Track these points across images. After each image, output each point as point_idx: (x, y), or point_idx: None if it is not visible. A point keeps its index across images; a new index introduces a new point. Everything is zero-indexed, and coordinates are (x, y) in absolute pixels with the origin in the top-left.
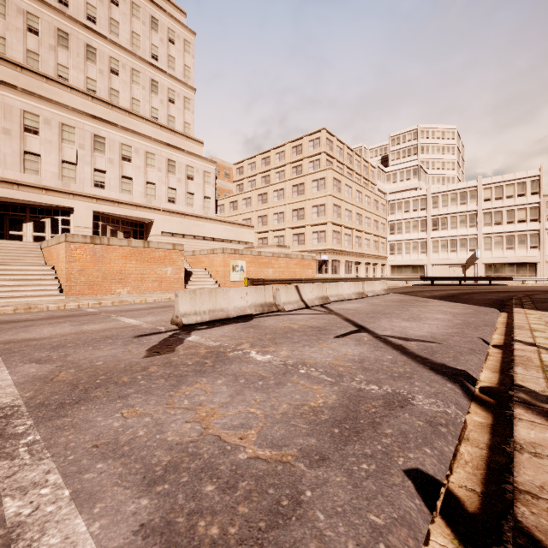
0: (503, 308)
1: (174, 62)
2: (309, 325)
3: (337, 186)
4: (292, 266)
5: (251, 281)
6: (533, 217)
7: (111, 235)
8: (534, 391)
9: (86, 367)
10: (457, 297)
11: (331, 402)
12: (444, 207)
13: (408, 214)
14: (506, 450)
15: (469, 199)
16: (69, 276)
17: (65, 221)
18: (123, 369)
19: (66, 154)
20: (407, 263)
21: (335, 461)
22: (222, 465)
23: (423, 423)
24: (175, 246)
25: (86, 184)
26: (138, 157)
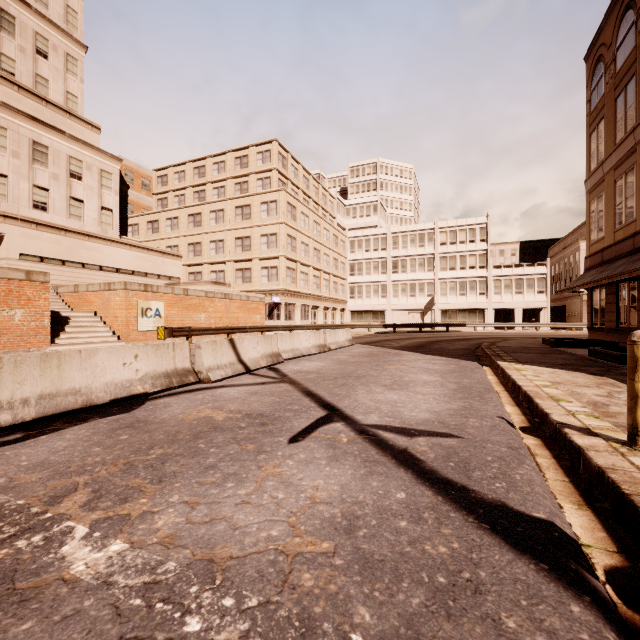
0: (480, 361)
1: None
2: (246, 412)
3: (292, 212)
4: (234, 310)
5: (169, 331)
6: (481, 263)
7: None
8: None
9: None
10: (428, 347)
11: None
12: (404, 249)
13: (368, 254)
14: None
15: (427, 242)
16: None
17: None
18: None
19: None
20: (367, 308)
21: None
22: None
23: None
24: (32, 274)
25: None
26: None
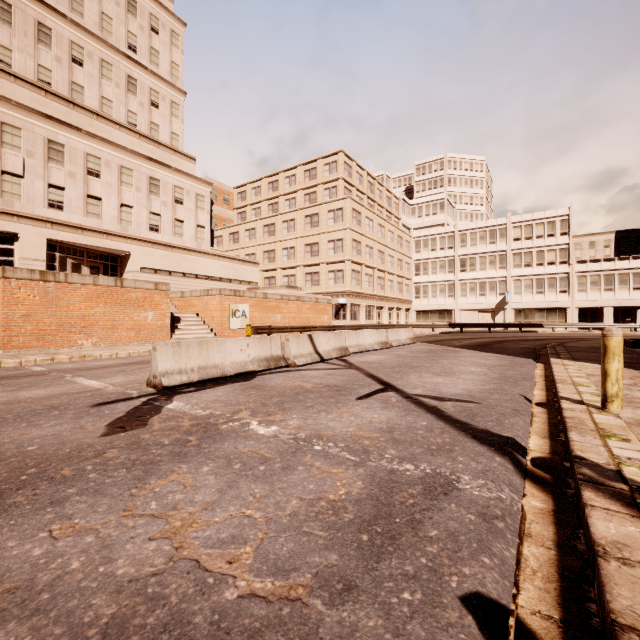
0: (538, 358)
1: (158, 56)
2: (325, 384)
3: (357, 218)
4: (304, 311)
5: (255, 329)
6: (562, 259)
7: (73, 271)
8: (598, 465)
9: (10, 455)
10: (489, 346)
11: (356, 491)
12: (473, 246)
13: (434, 253)
14: (578, 548)
15: (499, 238)
16: (9, 323)
17: (6, 251)
18: (67, 456)
19: (8, 163)
20: (433, 308)
21: (365, 590)
22: (197, 614)
23: (475, 517)
24: (158, 285)
25: (37, 203)
26: (109, 172)
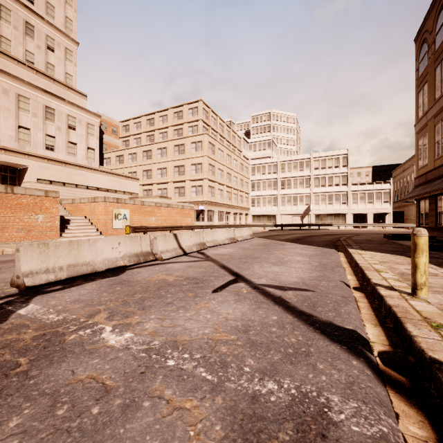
0: (337, 248)
1: (53, 10)
2: (186, 276)
3: (212, 149)
4: (173, 215)
5: (133, 228)
6: (343, 182)
7: None
8: None
9: None
10: (303, 240)
11: None
12: (289, 172)
13: (264, 176)
14: None
15: (305, 167)
16: None
17: None
18: None
19: None
20: (264, 213)
21: None
22: None
23: None
24: (48, 192)
25: None
26: (7, 98)
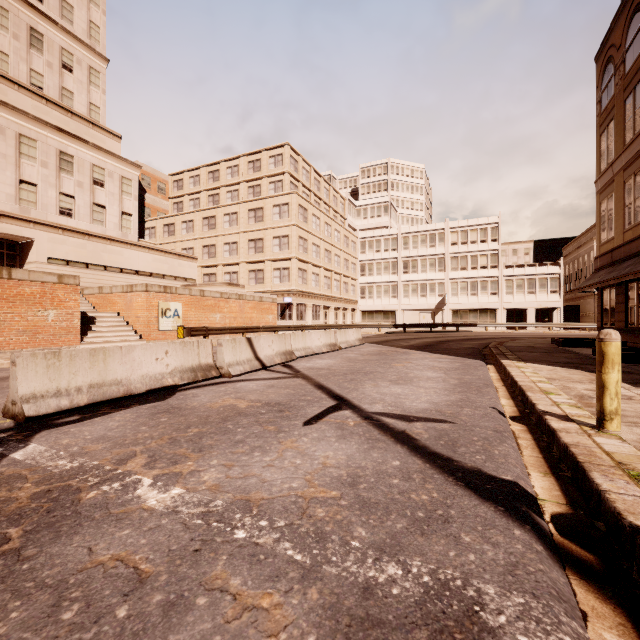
0: (485, 359)
1: (71, 11)
2: (265, 401)
3: (303, 215)
4: (247, 311)
5: (188, 330)
6: (493, 263)
7: None
8: None
9: None
10: (436, 347)
11: None
12: (415, 249)
13: (379, 254)
14: None
15: (438, 242)
16: None
17: None
18: None
19: None
20: (378, 308)
21: None
22: None
23: None
24: (63, 278)
25: None
26: (3, 139)
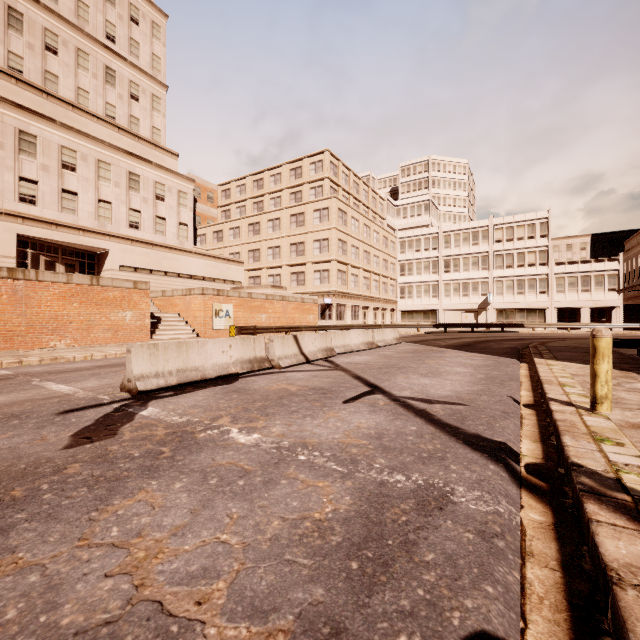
0: (521, 358)
1: (138, 47)
2: (311, 386)
3: (343, 218)
4: (290, 311)
5: (239, 329)
6: (542, 260)
7: (46, 269)
8: (597, 472)
9: None
10: (473, 346)
11: (344, 508)
12: (457, 247)
13: (419, 254)
14: (584, 569)
15: (481, 240)
16: None
17: None
18: (21, 473)
19: None
20: (418, 308)
21: (356, 634)
22: None
23: (473, 536)
24: (137, 284)
25: (7, 197)
26: (86, 165)
